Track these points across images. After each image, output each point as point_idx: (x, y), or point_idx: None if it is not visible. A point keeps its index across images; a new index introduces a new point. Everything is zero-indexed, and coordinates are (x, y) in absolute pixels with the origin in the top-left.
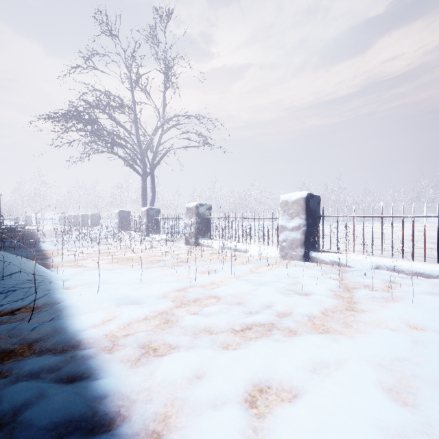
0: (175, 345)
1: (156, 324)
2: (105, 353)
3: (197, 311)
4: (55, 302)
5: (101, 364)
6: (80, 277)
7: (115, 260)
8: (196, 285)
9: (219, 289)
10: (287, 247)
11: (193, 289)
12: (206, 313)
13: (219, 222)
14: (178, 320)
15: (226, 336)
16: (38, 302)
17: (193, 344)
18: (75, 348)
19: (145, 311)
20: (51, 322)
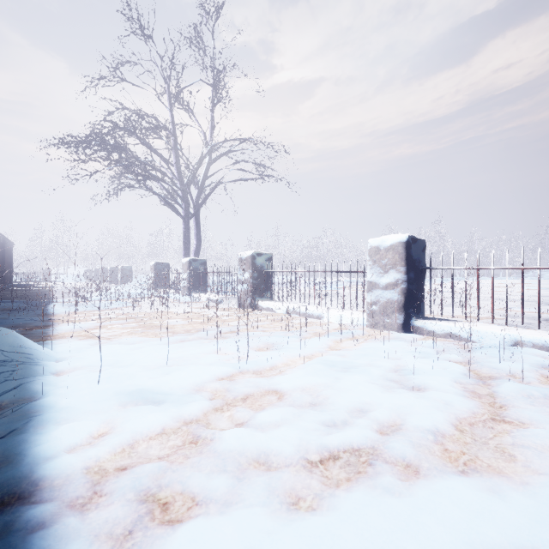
0: (203, 497)
1: (177, 444)
2: (71, 515)
3: (247, 420)
4: (29, 399)
5: (54, 548)
6: (83, 355)
7: (141, 328)
8: (248, 371)
9: (283, 378)
10: (378, 313)
11: (243, 377)
12: (261, 424)
13: (282, 277)
14: (214, 438)
15: (295, 477)
16: (3, 399)
17: (234, 496)
18: (23, 499)
19: (163, 420)
20: (5, 440)
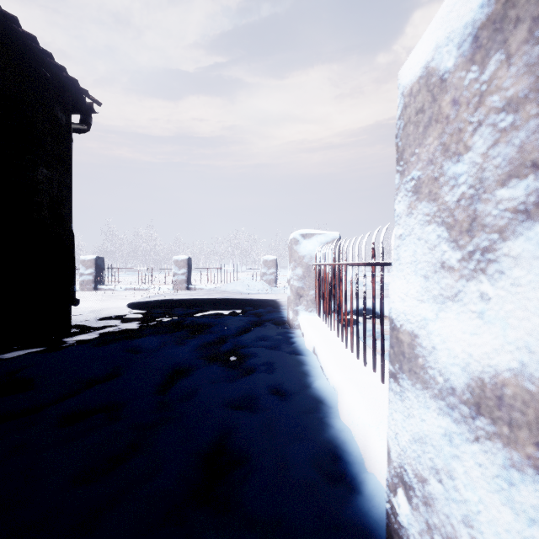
0: None
1: None
2: None
3: None
4: None
5: None
6: None
7: None
8: None
9: None
10: (85, 284)
11: None
12: None
13: None
14: None
15: None
16: None
17: None
18: None
19: None
20: None
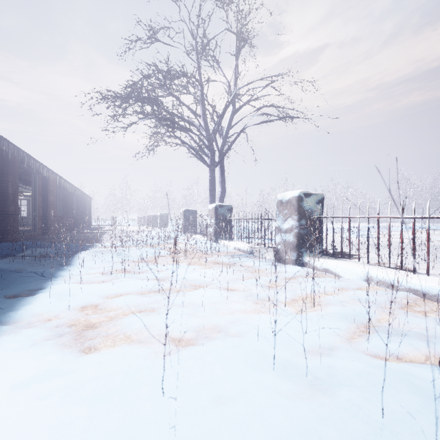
0: None
1: None
2: None
3: None
4: None
5: None
6: None
7: (148, 310)
8: None
9: None
10: None
11: None
12: None
13: (349, 226)
14: None
15: None
16: None
17: None
18: None
19: None
20: None
